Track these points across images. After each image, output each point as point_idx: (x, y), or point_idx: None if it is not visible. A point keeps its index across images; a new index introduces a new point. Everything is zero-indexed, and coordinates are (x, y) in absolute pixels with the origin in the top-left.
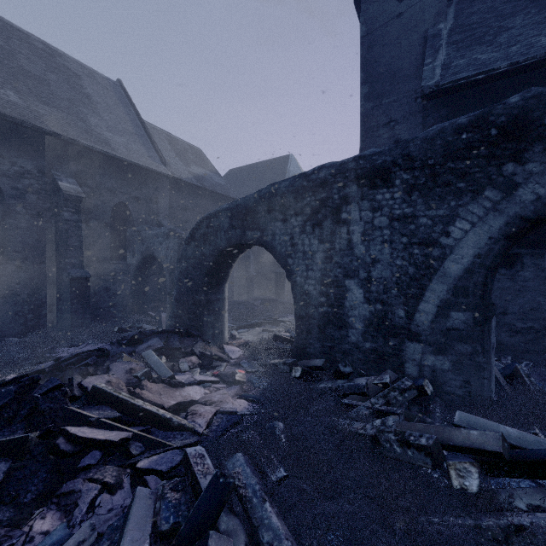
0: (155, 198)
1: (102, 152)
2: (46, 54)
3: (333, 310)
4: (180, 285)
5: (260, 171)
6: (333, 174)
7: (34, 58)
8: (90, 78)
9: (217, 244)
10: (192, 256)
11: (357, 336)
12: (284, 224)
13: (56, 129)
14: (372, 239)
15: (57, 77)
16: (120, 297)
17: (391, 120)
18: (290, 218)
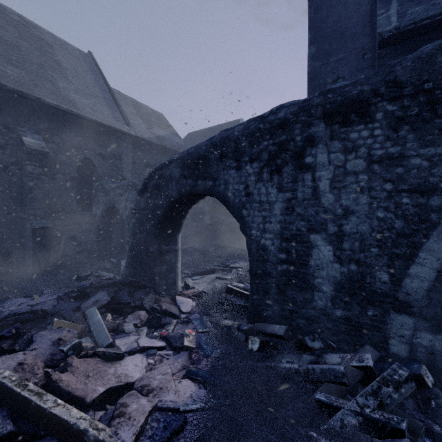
0: (119, 155)
1: (67, 111)
2: (20, 24)
3: (294, 268)
4: (134, 235)
5: (214, 134)
6: (294, 113)
7: (8, 27)
8: (61, 48)
9: (169, 195)
10: (145, 207)
11: (324, 301)
12: (238, 172)
13: (22, 88)
14: (343, 186)
15: (29, 44)
16: (86, 245)
17: (338, 77)
18: (244, 165)
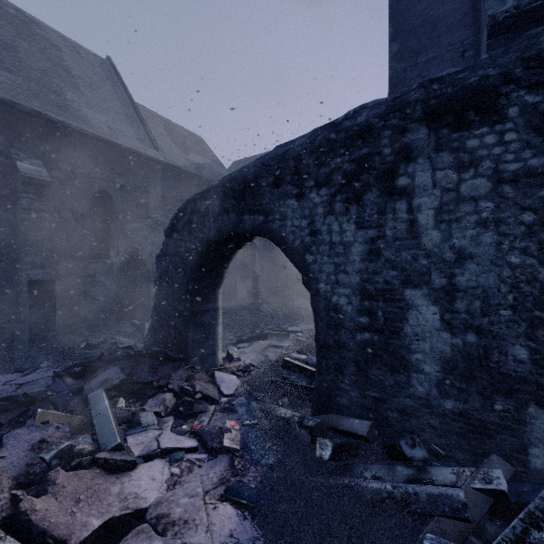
0: (145, 187)
1: (77, 129)
2: (19, 20)
3: (381, 338)
4: (160, 290)
5: None
6: (381, 114)
7: (2, 22)
8: (72, 52)
9: (205, 235)
10: (173, 252)
11: (427, 386)
12: (299, 202)
13: (17, 98)
14: (455, 219)
15: (29, 45)
16: (101, 302)
17: None
18: (309, 192)
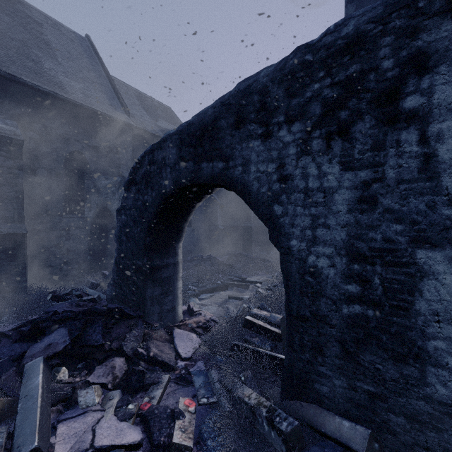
0: (116, 148)
1: (51, 93)
2: None
3: (379, 314)
4: (120, 244)
5: None
6: (378, 17)
7: None
8: (53, 28)
9: (162, 187)
10: (132, 206)
11: None
12: (265, 143)
13: None
14: None
15: (12, 19)
16: (75, 253)
17: None
18: (277, 130)
